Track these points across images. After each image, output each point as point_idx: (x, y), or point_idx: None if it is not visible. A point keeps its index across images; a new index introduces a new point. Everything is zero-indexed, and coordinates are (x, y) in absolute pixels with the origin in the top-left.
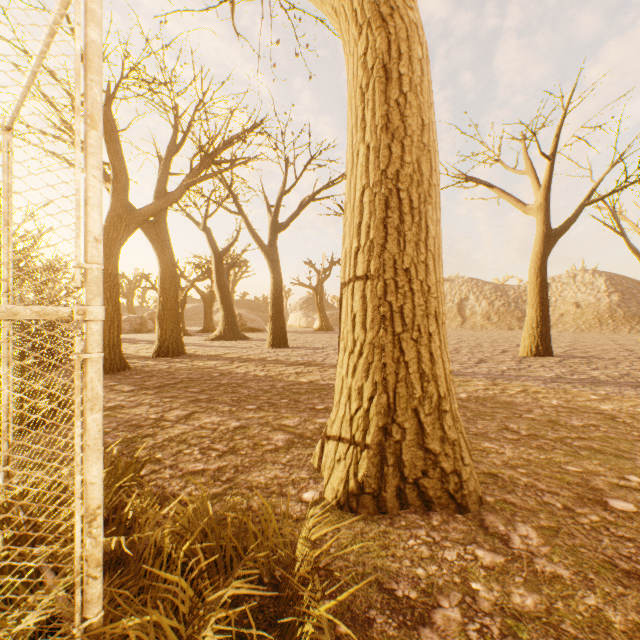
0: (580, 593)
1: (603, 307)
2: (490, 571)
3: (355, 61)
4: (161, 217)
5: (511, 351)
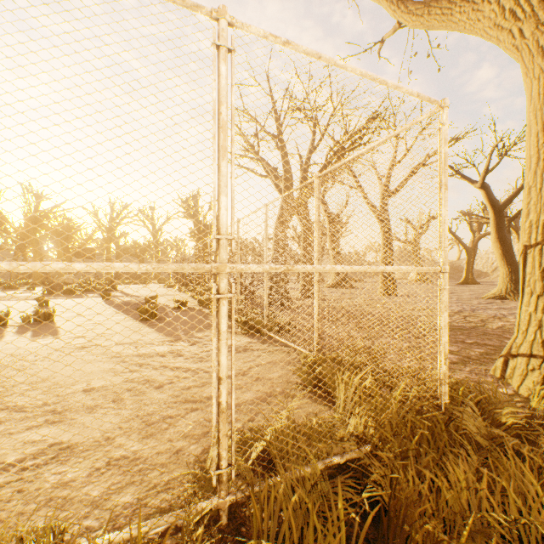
0: None
1: None
2: None
3: (540, 84)
4: None
5: None
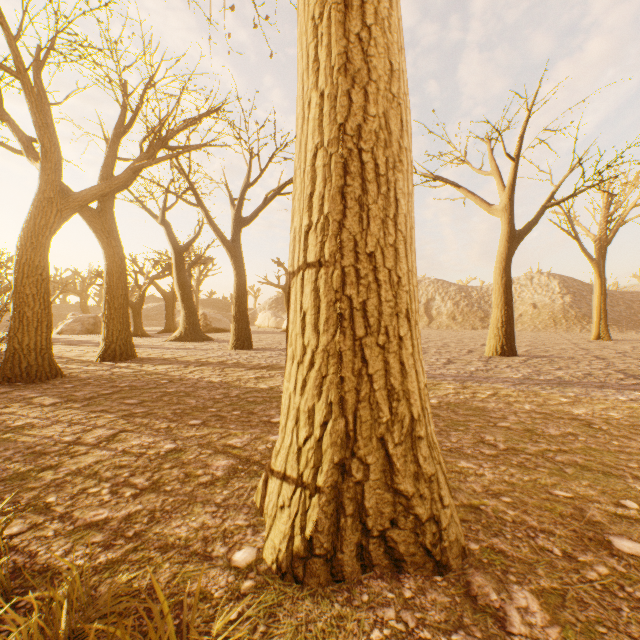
0: None
1: (557, 308)
2: None
3: None
4: (107, 205)
5: (477, 351)
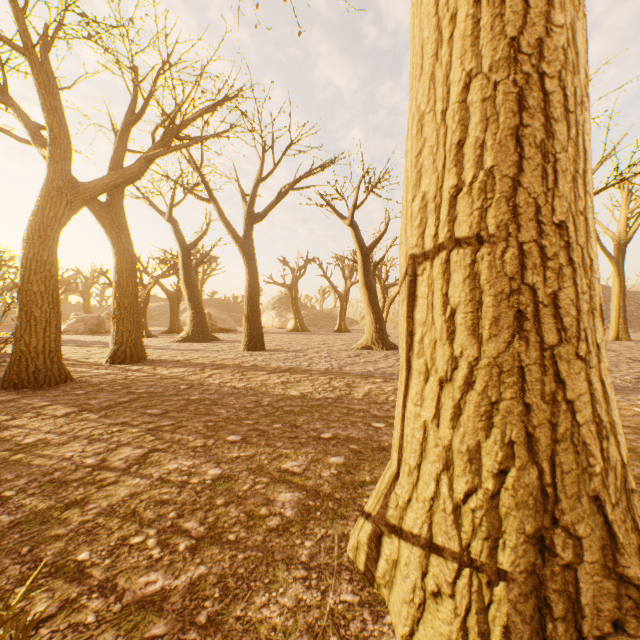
0: None
1: None
2: None
3: None
4: (116, 199)
5: None
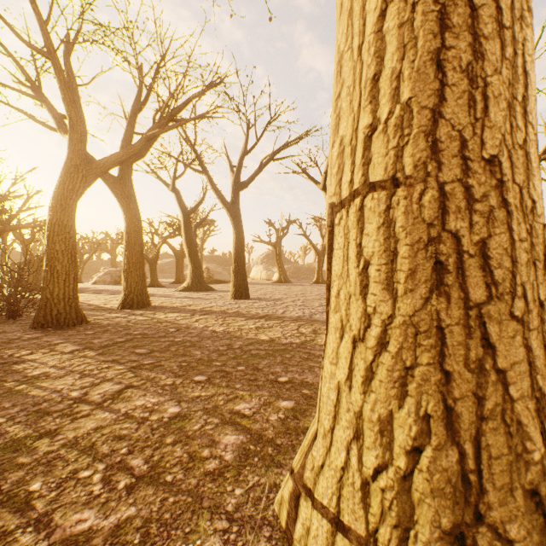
0: None
1: None
2: None
3: None
4: (126, 173)
5: None
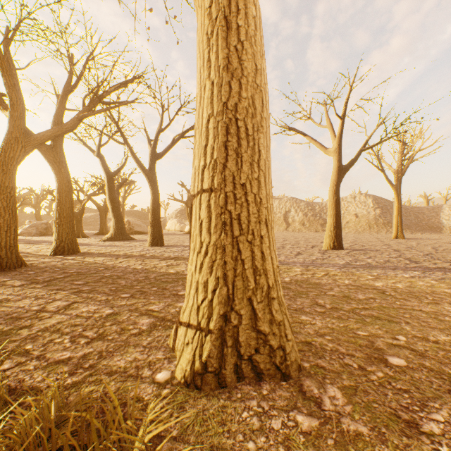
0: (377, 449)
1: (371, 217)
2: (308, 436)
3: (203, 12)
4: (58, 143)
5: (318, 246)
